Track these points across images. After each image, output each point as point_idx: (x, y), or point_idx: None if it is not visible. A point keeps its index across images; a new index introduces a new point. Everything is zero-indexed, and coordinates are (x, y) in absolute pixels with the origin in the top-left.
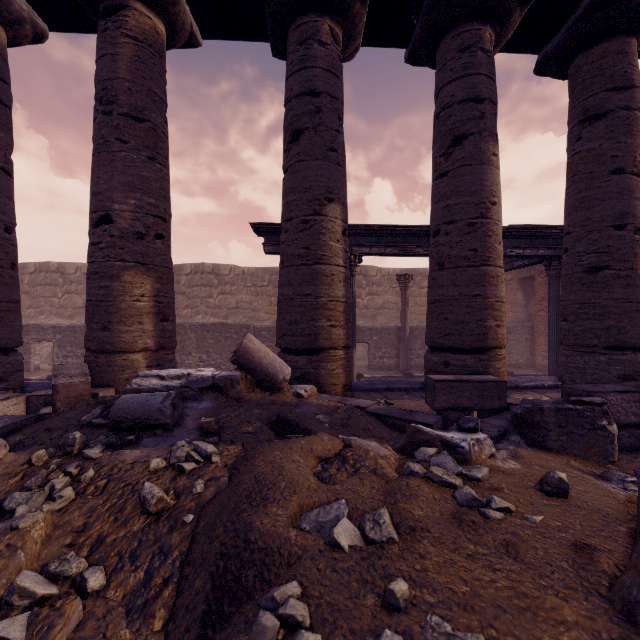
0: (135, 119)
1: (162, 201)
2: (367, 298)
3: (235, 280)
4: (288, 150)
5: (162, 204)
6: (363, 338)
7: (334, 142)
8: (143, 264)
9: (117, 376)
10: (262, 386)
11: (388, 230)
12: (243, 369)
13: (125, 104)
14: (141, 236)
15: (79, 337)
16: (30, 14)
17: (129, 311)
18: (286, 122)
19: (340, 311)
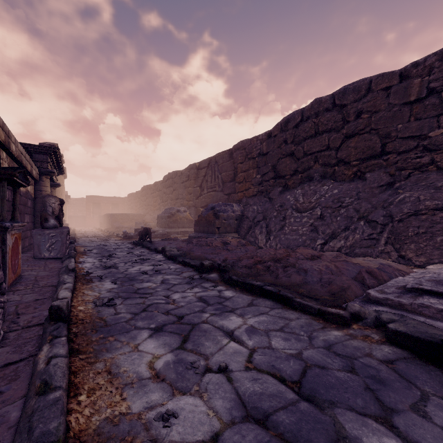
0: None
1: None
2: None
3: None
4: None
5: None
6: None
7: None
8: None
9: None
10: None
11: None
12: None
13: None
14: None
15: None
16: None
17: None
18: None
19: None
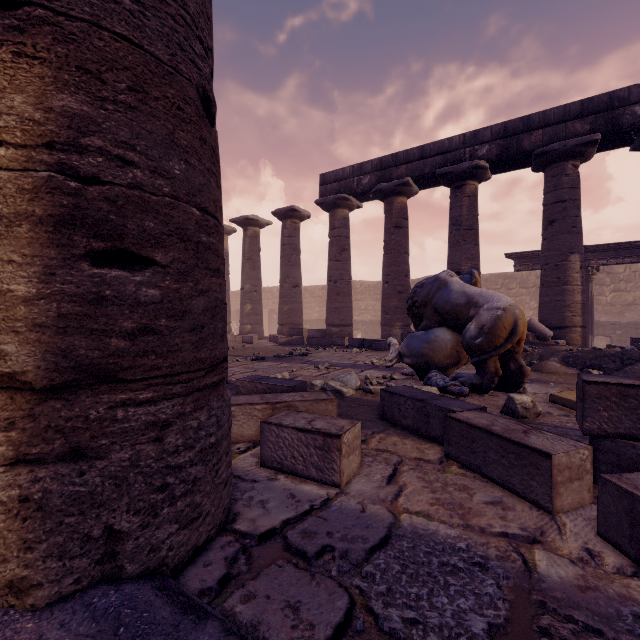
0: (469, 230)
1: (478, 262)
2: (611, 295)
3: None
4: (545, 230)
5: (478, 263)
6: (604, 332)
7: (574, 223)
8: None
9: None
10: (539, 338)
11: (625, 245)
12: (530, 331)
13: (465, 225)
14: None
15: (375, 327)
16: (416, 190)
17: None
18: (544, 216)
19: (578, 308)
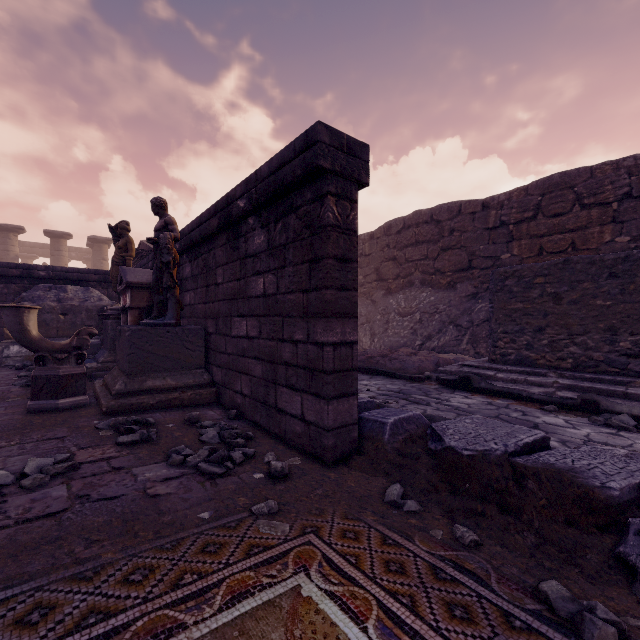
0: None
1: None
2: None
3: None
4: None
5: None
6: None
7: None
8: None
9: None
10: None
11: None
12: None
13: None
14: None
15: None
16: None
17: None
18: None
19: None
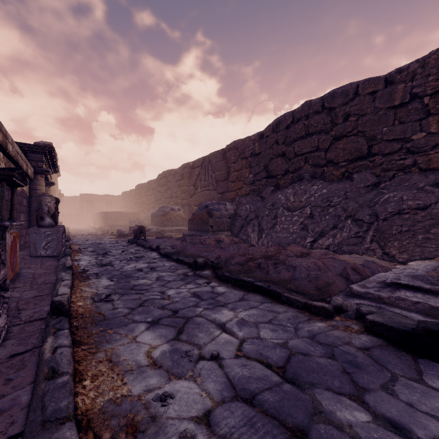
0: None
1: None
2: None
3: None
4: None
5: None
6: None
7: None
8: None
9: None
10: None
11: None
12: None
13: None
14: None
15: None
16: None
17: None
18: None
19: None
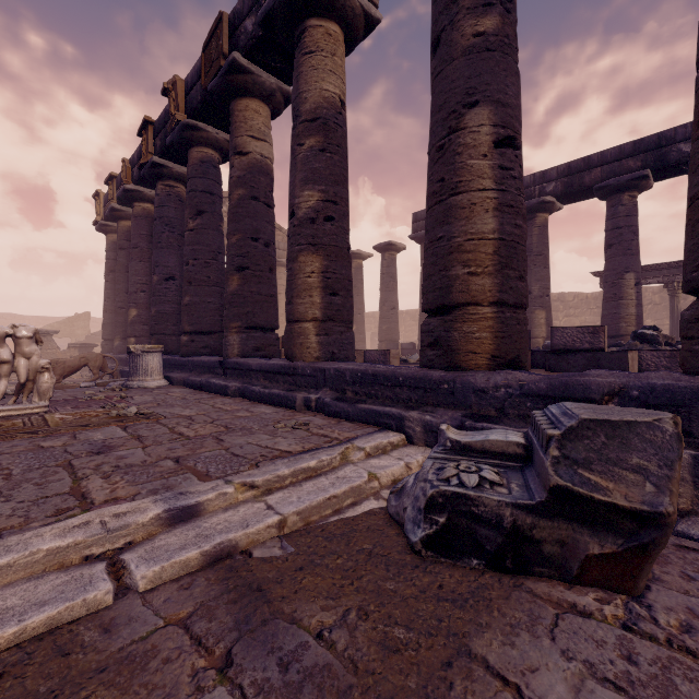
0: (538, 255)
1: (548, 282)
2: None
3: (578, 304)
4: (606, 252)
5: (548, 283)
6: None
7: (629, 246)
8: (542, 307)
9: (533, 346)
10: None
11: None
12: None
13: (535, 252)
14: (541, 297)
15: None
16: None
17: (537, 324)
18: (605, 241)
19: (632, 319)
